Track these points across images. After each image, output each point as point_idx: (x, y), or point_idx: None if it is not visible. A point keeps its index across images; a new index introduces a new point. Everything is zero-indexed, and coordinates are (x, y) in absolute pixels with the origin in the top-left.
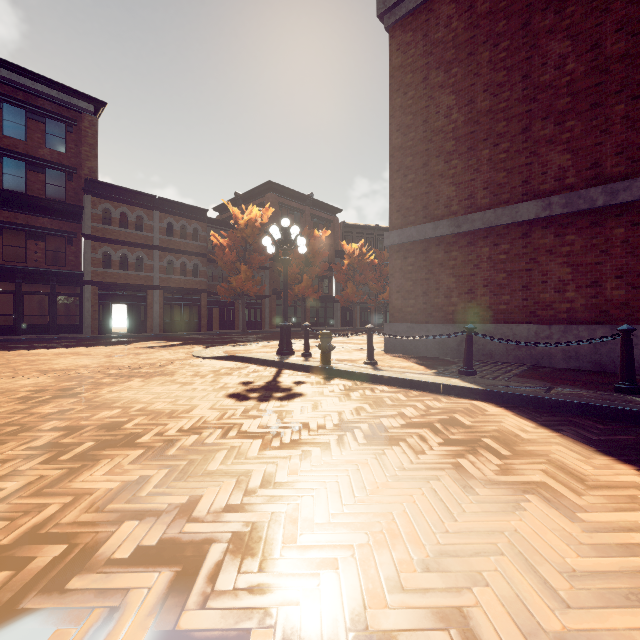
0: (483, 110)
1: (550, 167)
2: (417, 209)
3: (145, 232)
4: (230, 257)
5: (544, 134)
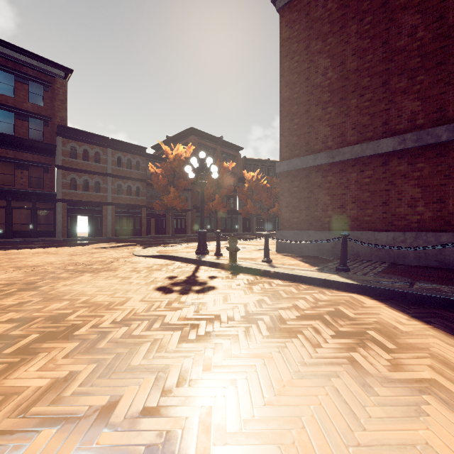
0: (352, 69)
1: (404, 111)
2: (301, 145)
3: (101, 164)
4: (163, 182)
5: (399, 86)
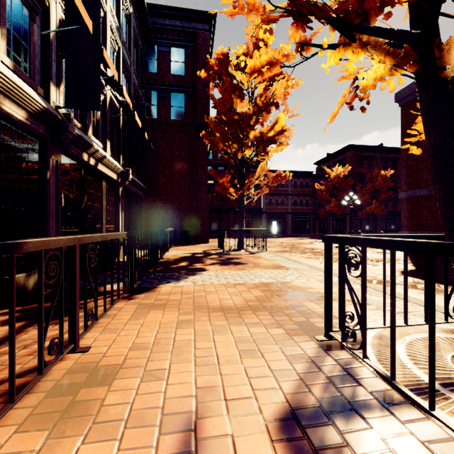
0: None
1: None
2: (413, 183)
3: (285, 188)
4: (325, 195)
5: None
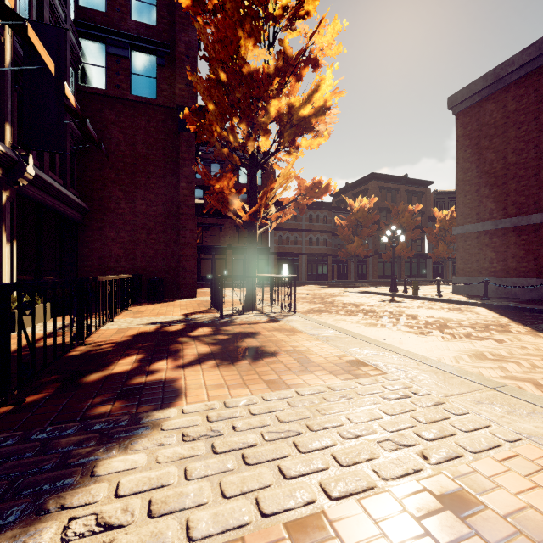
0: (511, 163)
1: None
2: (472, 215)
3: (298, 222)
4: (348, 233)
5: None
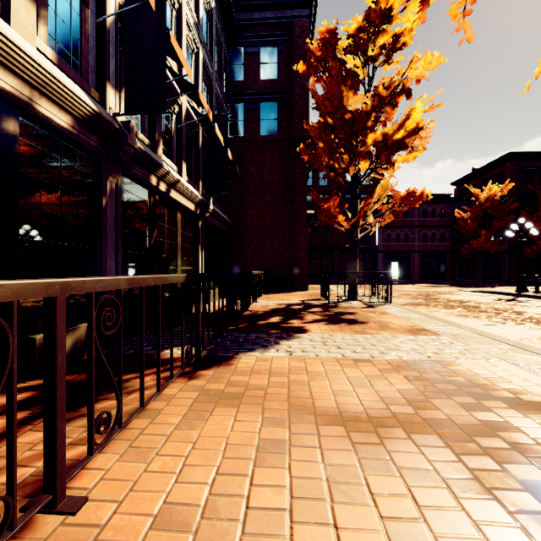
0: None
1: None
2: None
3: (409, 218)
4: (471, 226)
5: None
